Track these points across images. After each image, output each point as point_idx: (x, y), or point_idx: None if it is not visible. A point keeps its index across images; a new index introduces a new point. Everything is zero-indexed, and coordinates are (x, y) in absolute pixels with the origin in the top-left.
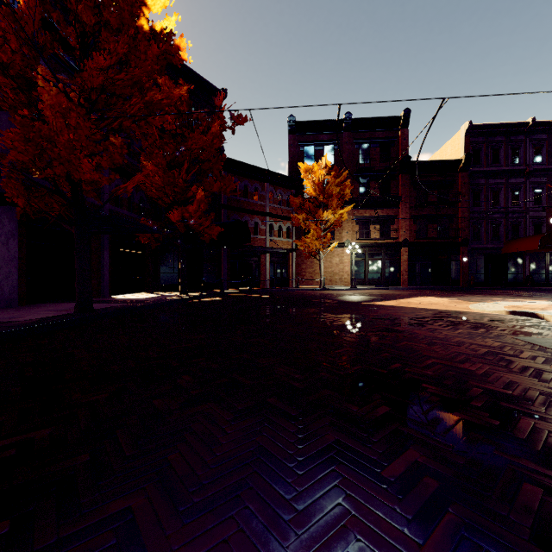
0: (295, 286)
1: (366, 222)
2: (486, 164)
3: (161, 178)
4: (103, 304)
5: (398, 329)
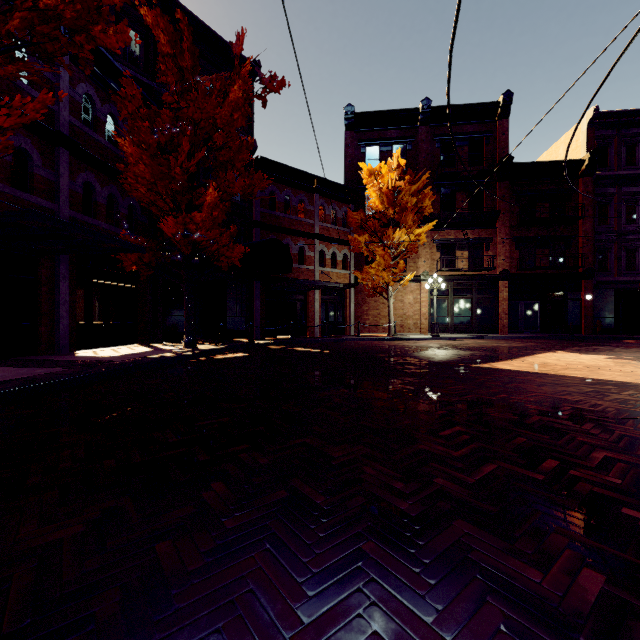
0: (354, 334)
1: (451, 247)
2: (618, 166)
3: (149, 166)
4: (20, 371)
5: None
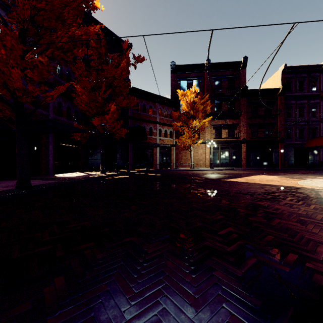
0: (175, 168)
1: (219, 127)
2: (295, 91)
3: (87, 96)
4: (43, 181)
5: (260, 203)
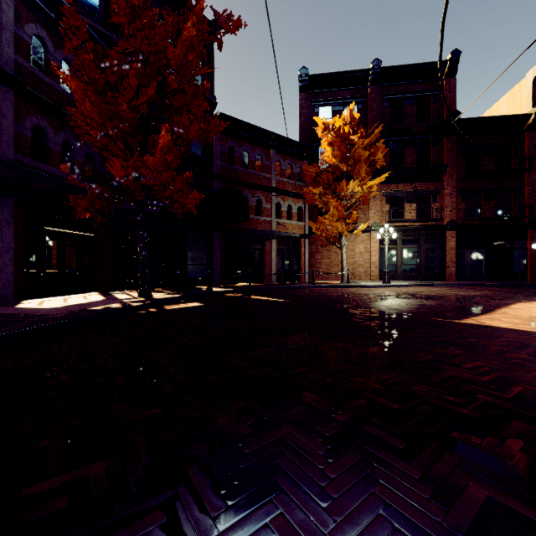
0: (308, 281)
1: (399, 199)
2: None
3: (95, 104)
4: None
5: None
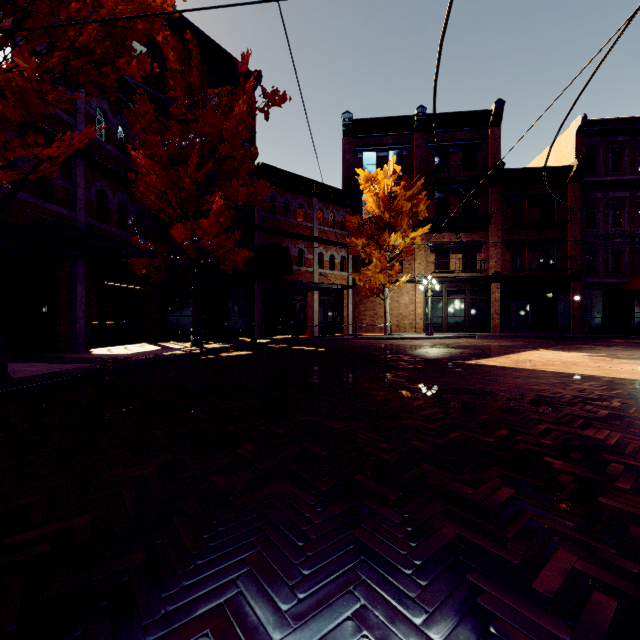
0: (351, 334)
1: (445, 249)
2: (605, 172)
3: (160, 177)
4: (50, 366)
5: (596, 437)
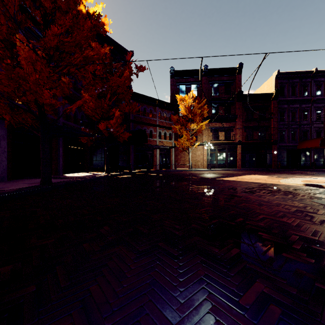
0: (174, 168)
1: (216, 130)
2: (288, 95)
3: (94, 103)
4: (58, 179)
5: (238, 195)
